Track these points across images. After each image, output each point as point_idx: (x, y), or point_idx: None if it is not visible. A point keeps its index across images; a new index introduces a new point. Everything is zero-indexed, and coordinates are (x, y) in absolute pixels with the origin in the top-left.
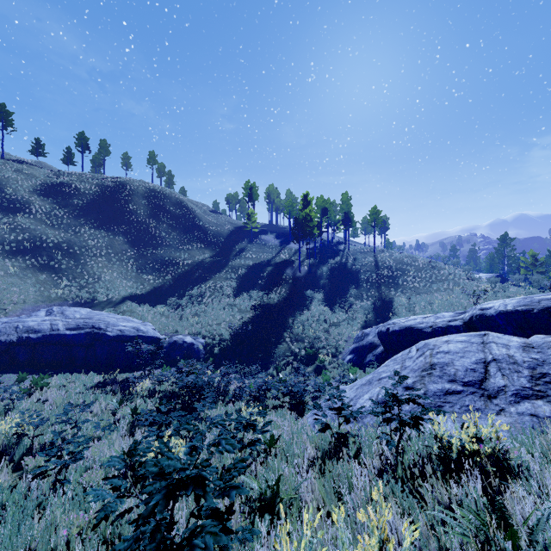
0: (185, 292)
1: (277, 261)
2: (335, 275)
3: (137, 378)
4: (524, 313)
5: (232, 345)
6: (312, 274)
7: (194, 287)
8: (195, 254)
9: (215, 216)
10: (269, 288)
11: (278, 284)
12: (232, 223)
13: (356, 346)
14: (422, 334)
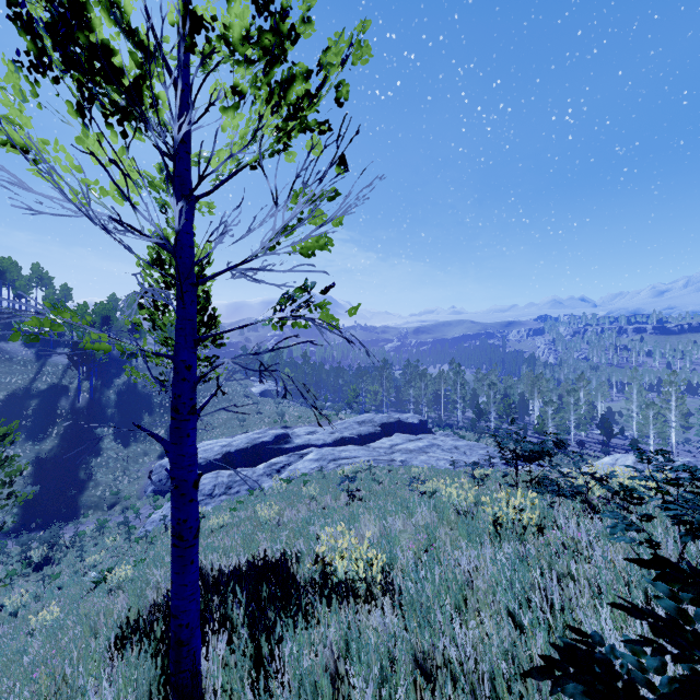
0: None
1: (42, 387)
2: (125, 402)
3: None
4: (245, 449)
5: (23, 509)
6: (97, 402)
7: None
8: None
9: None
10: (40, 430)
11: (53, 422)
12: None
13: (157, 479)
14: (201, 467)
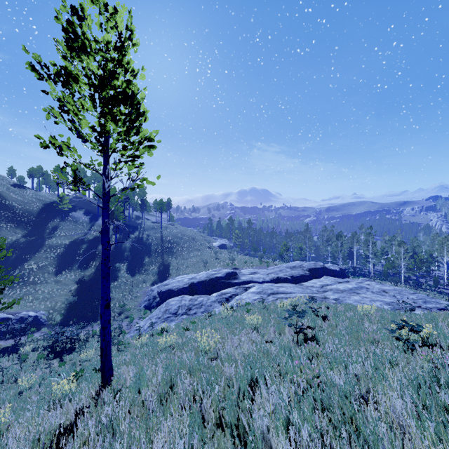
0: (7, 273)
1: (90, 238)
2: (135, 248)
3: (16, 345)
4: (204, 282)
5: (67, 311)
6: (119, 248)
7: (15, 268)
8: (6, 234)
9: (20, 192)
10: (86, 263)
11: (93, 258)
12: (39, 199)
13: (147, 298)
14: (174, 292)
